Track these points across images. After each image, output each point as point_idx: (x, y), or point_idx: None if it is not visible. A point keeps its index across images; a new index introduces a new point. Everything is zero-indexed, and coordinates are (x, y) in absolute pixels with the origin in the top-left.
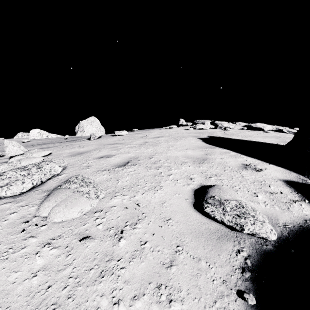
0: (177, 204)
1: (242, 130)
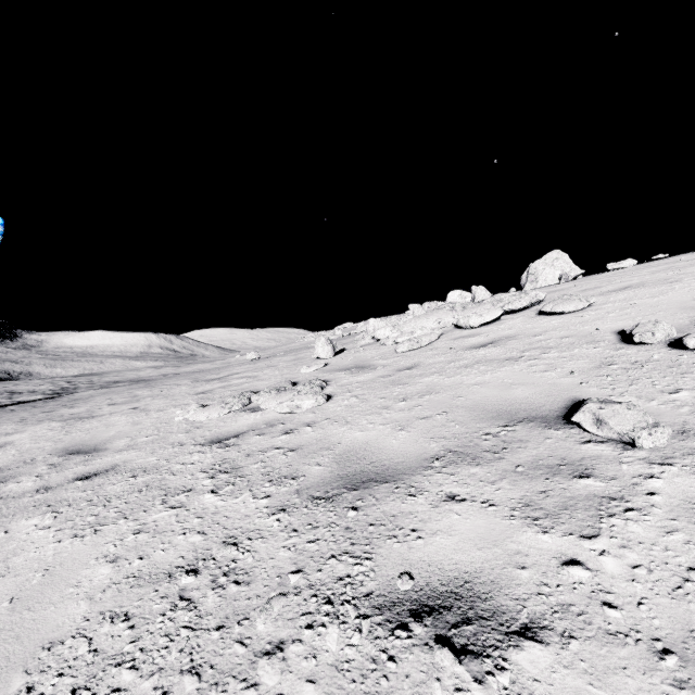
0: (678, 300)
1: None
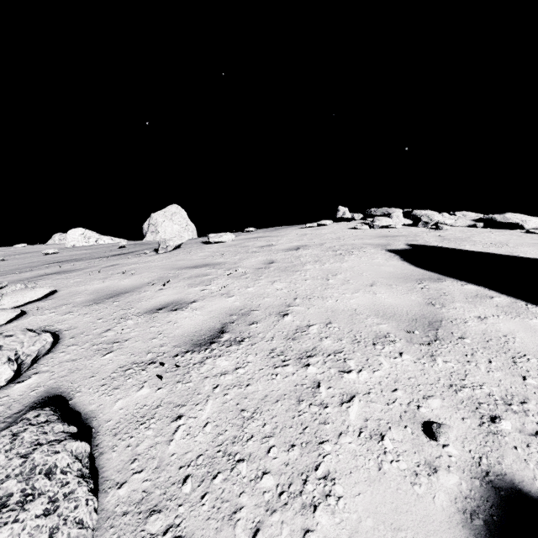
0: None
1: (475, 229)
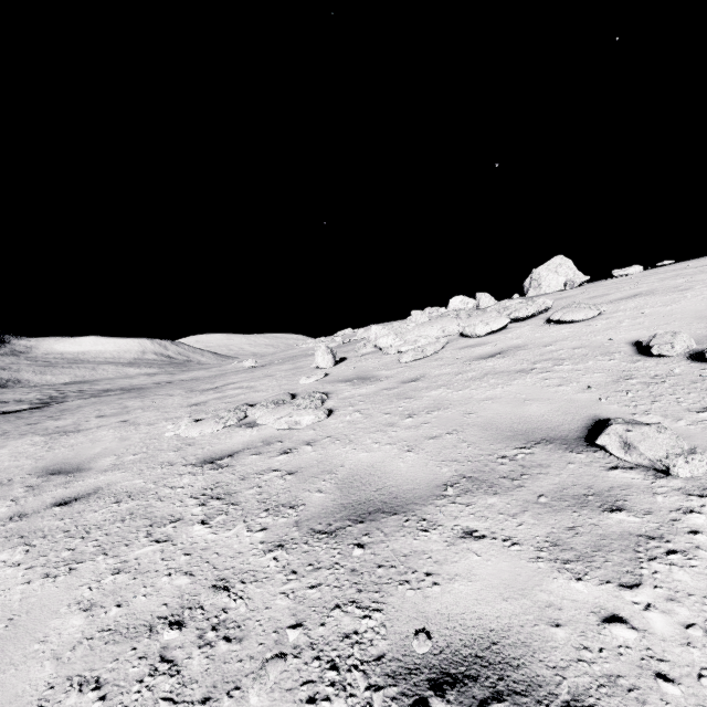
0: (692, 309)
1: None
